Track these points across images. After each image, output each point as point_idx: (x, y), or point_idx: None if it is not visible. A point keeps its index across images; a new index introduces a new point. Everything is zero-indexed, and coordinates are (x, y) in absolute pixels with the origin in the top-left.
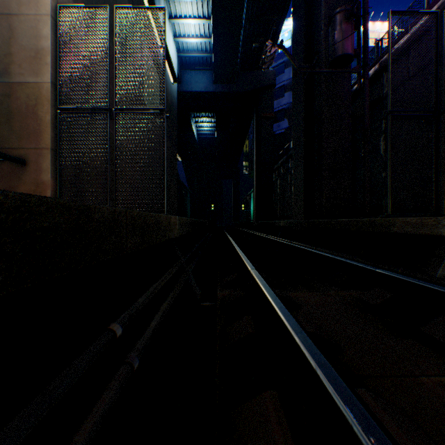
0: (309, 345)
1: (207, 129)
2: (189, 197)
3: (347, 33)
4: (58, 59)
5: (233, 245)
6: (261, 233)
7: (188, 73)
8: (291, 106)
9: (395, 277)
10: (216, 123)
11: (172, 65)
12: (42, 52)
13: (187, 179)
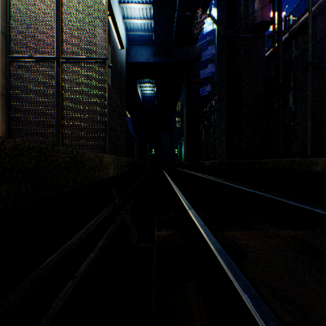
0: None
1: (149, 92)
2: (136, 144)
3: (265, 4)
4: (9, 12)
5: (170, 181)
6: (190, 171)
7: (134, 48)
8: (213, 75)
9: None
10: (156, 87)
11: (119, 32)
12: None
13: (134, 130)
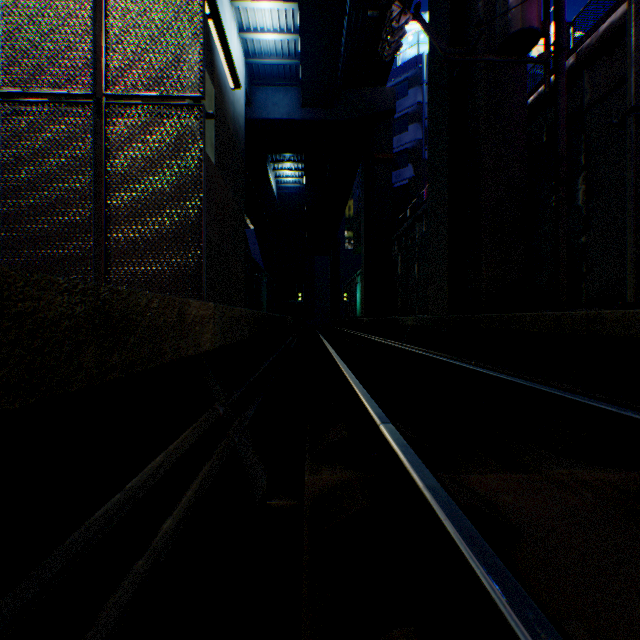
0: None
1: (292, 181)
2: (265, 283)
3: None
4: None
5: (335, 358)
6: (374, 336)
7: (261, 90)
8: (418, 145)
9: None
10: (305, 170)
11: (230, 54)
12: None
13: (262, 255)
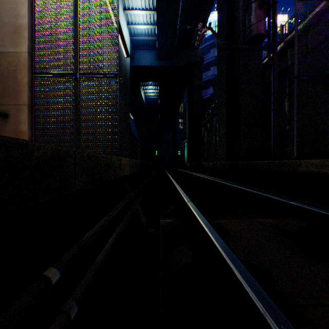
0: (251, 282)
1: (152, 95)
2: (139, 146)
3: (260, 18)
4: (33, 34)
5: (173, 181)
6: (193, 172)
7: (138, 52)
8: (215, 77)
9: (307, 208)
10: (159, 90)
11: (125, 43)
12: (20, 28)
13: (137, 132)
